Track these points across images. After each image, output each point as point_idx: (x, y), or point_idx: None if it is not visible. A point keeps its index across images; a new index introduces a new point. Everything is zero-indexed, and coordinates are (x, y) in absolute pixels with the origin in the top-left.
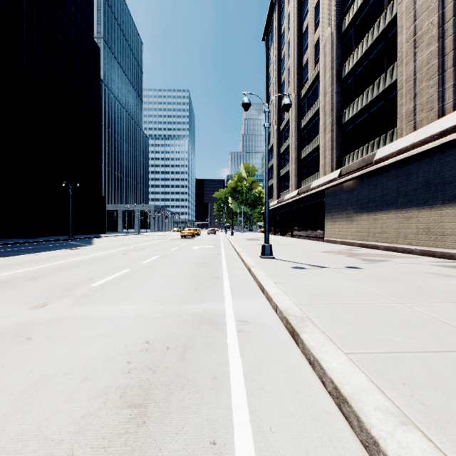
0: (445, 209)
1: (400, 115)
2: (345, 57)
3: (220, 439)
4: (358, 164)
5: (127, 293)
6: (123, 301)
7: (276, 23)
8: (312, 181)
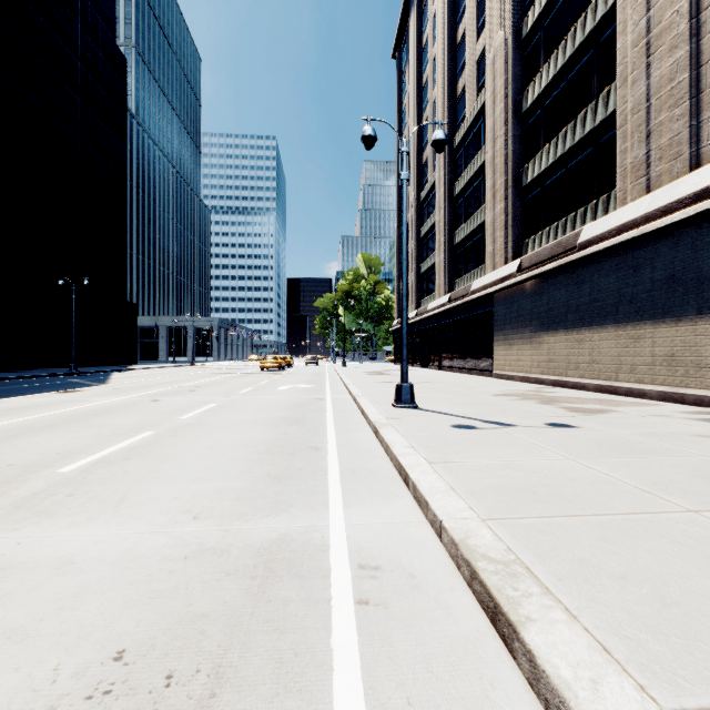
0: (703, 322)
1: (621, 168)
2: (527, 78)
3: None
4: (551, 251)
5: (128, 488)
6: (110, 512)
7: (415, 29)
8: (473, 279)
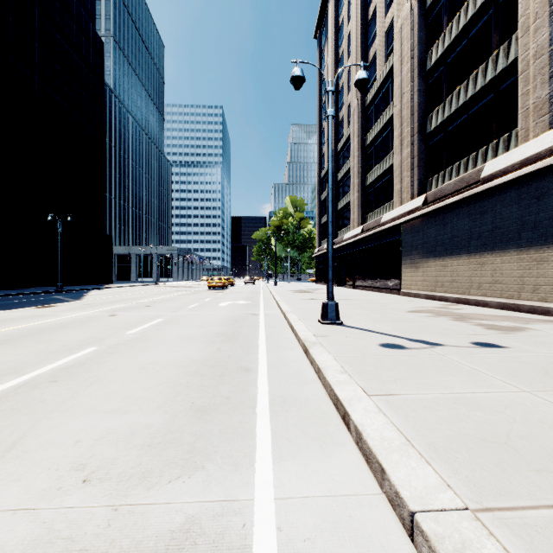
0: None
1: (523, 108)
2: (430, 41)
3: None
4: (454, 186)
5: (31, 425)
6: None
7: (333, 12)
8: (382, 214)
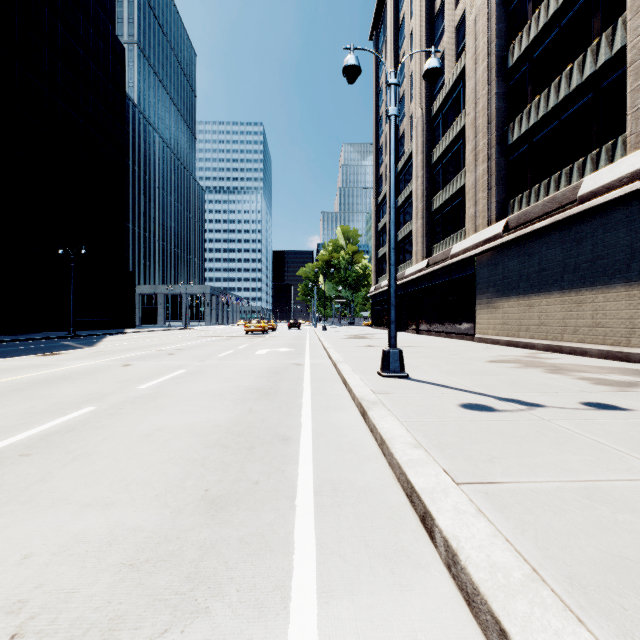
0: None
1: (633, 108)
2: (512, 34)
3: None
4: (542, 208)
5: None
6: None
7: (392, 8)
8: (452, 244)
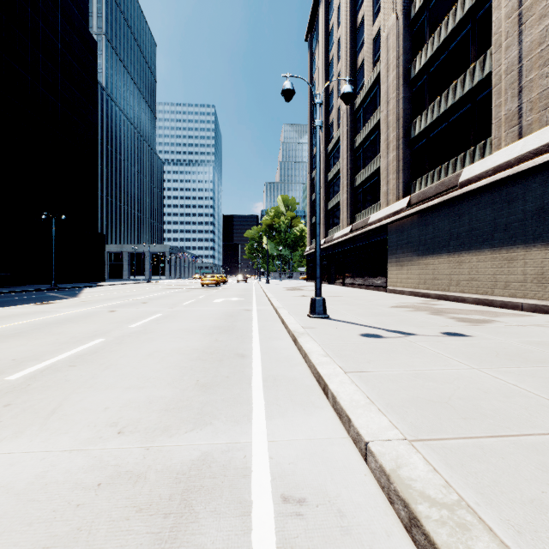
0: None
1: (496, 119)
2: (414, 51)
3: None
4: (435, 190)
5: (64, 397)
6: (38, 425)
7: (323, 17)
8: (370, 214)
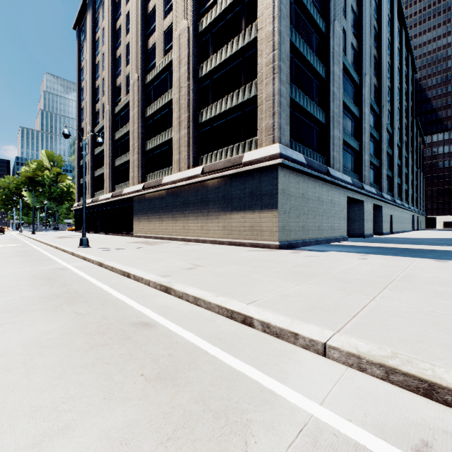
0: (190, 216)
1: (174, 160)
2: (148, 102)
3: (80, 277)
4: (154, 183)
5: None
6: None
7: (91, 26)
8: (124, 187)
